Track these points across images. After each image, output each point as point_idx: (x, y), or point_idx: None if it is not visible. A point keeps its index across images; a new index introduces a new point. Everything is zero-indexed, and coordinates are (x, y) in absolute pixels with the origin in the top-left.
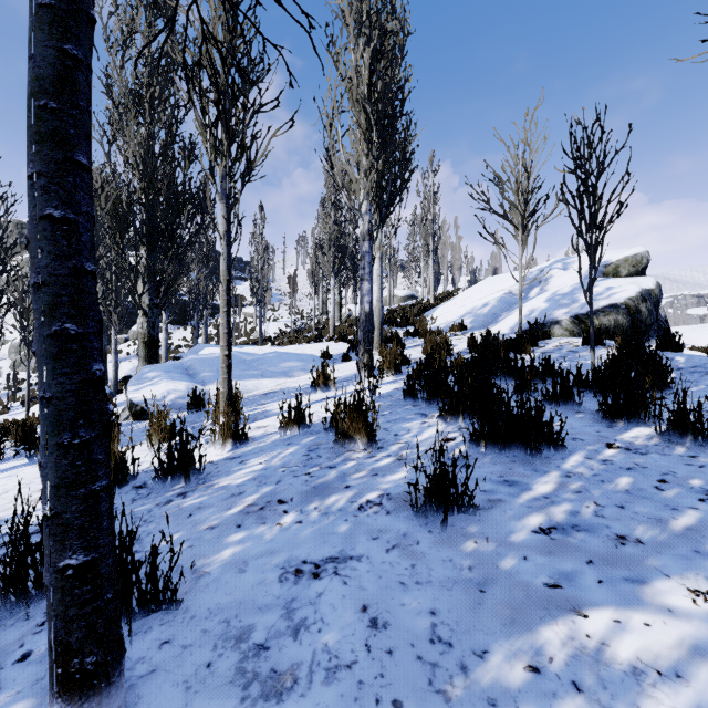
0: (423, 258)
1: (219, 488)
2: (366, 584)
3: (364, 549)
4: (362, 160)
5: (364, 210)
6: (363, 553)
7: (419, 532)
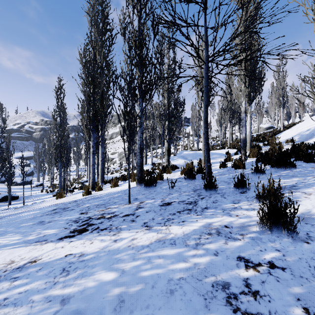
0: (277, 108)
1: None
2: None
3: None
4: (242, 89)
5: (243, 104)
6: None
7: (252, 176)
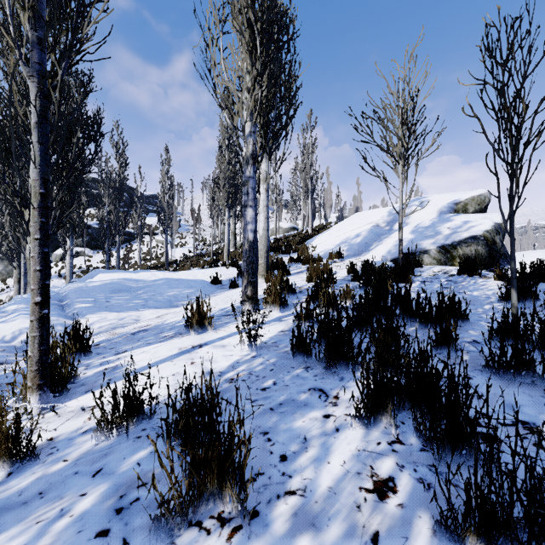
0: (302, 197)
1: None
2: None
3: None
4: (245, 75)
5: (248, 132)
6: None
7: None
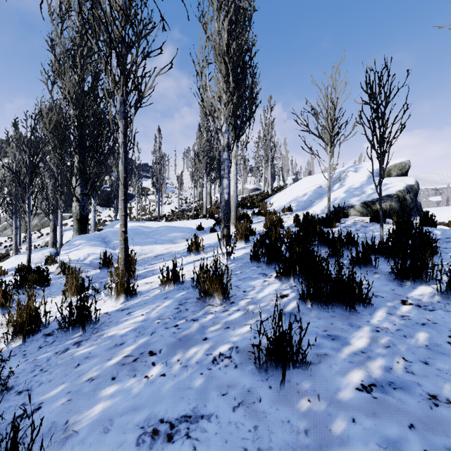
0: (264, 164)
1: (107, 338)
2: (213, 450)
3: (214, 406)
4: (222, 96)
5: (224, 130)
6: (213, 411)
7: (261, 388)
